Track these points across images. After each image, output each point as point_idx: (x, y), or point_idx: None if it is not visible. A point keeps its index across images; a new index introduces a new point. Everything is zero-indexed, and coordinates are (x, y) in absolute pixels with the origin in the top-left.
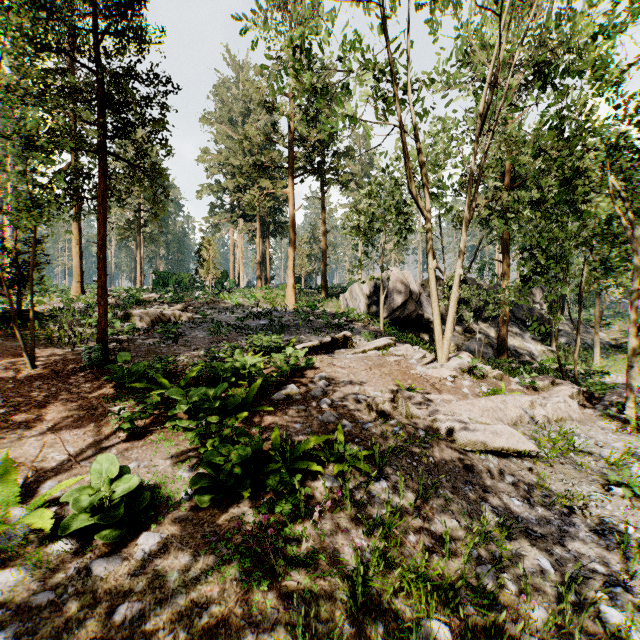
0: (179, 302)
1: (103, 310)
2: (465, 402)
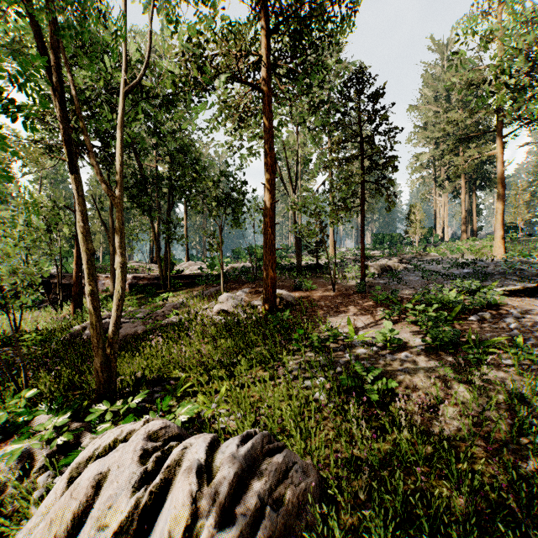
0: (394, 256)
1: (363, 264)
2: None
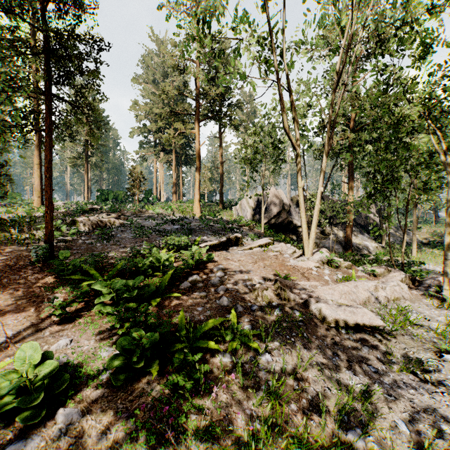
0: (114, 212)
1: (49, 217)
2: (327, 287)
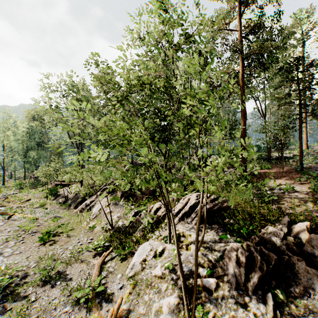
0: None
1: (300, 156)
2: None
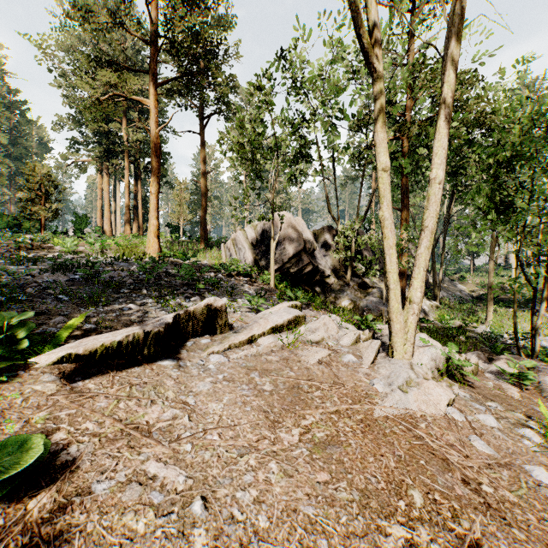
0: None
1: None
2: None
